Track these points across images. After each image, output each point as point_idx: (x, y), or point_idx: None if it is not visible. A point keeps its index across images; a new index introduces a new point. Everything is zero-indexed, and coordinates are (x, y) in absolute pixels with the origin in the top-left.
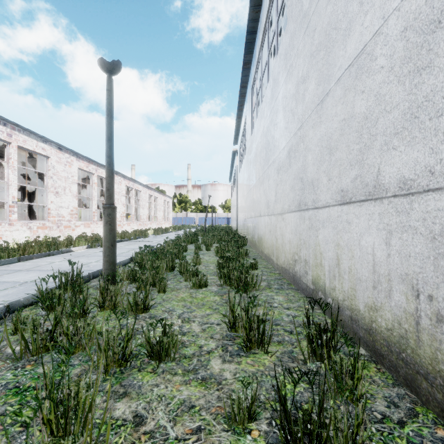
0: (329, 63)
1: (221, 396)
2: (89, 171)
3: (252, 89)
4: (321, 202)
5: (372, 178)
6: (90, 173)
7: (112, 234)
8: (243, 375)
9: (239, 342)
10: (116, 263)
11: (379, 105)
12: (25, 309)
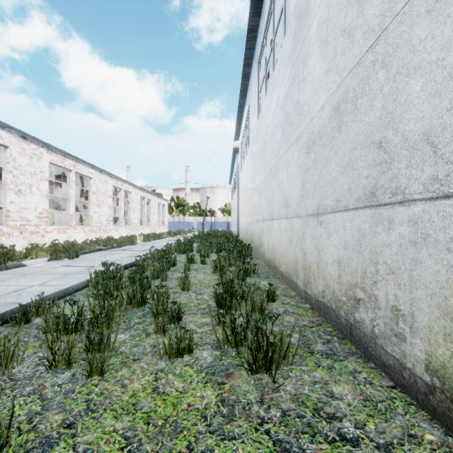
0: None
1: None
2: (65, 166)
3: (258, 64)
4: None
5: None
6: (66, 169)
7: None
8: None
9: None
10: None
11: None
12: None
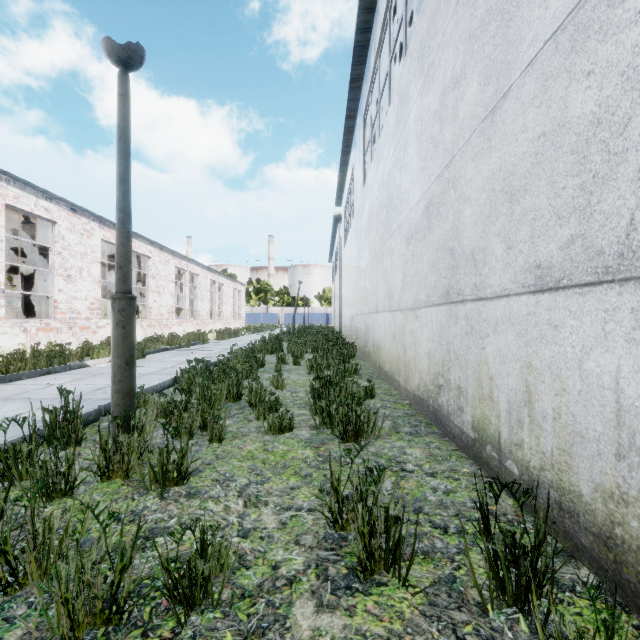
0: (509, 39)
1: None
2: None
3: (363, 120)
4: (491, 289)
5: (615, 239)
6: None
7: (128, 343)
8: None
9: (351, 563)
10: (134, 395)
11: (632, 91)
12: None
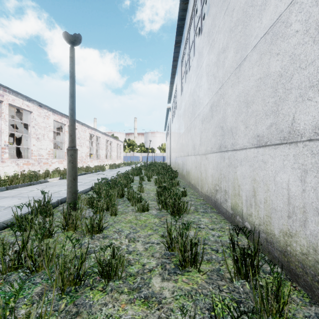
0: (246, 34)
1: (161, 316)
2: (62, 122)
3: (181, 62)
4: (239, 145)
5: (287, 125)
6: (63, 123)
7: (74, 170)
8: (180, 294)
9: (176, 262)
10: (77, 193)
11: (293, 64)
12: (4, 230)
